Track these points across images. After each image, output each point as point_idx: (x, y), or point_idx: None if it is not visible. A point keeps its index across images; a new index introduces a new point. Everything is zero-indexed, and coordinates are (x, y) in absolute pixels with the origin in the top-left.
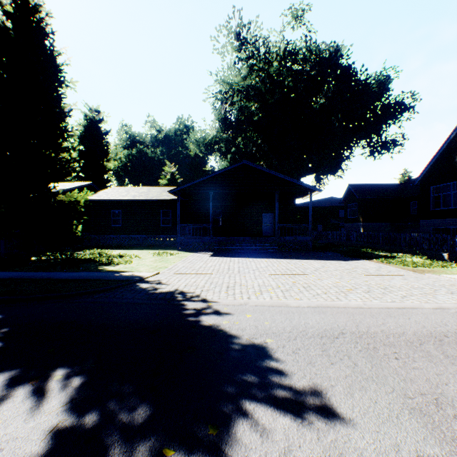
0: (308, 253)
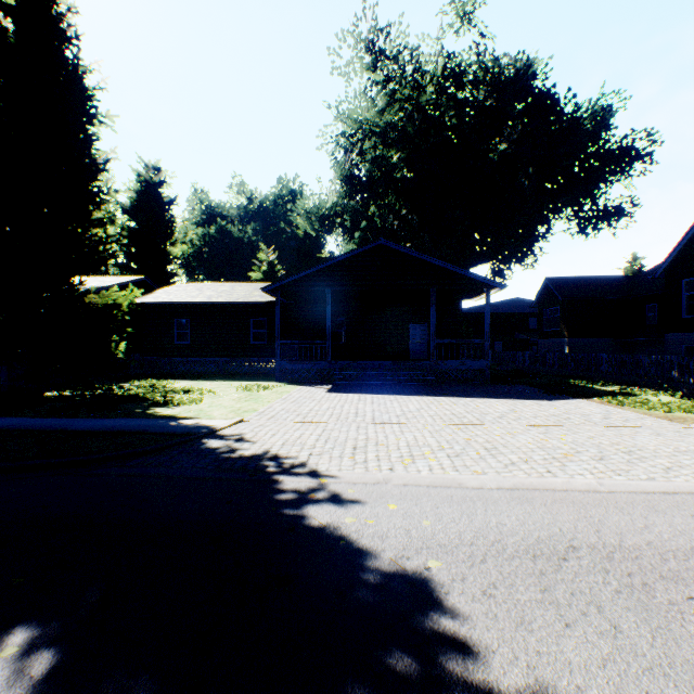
0: (484, 386)
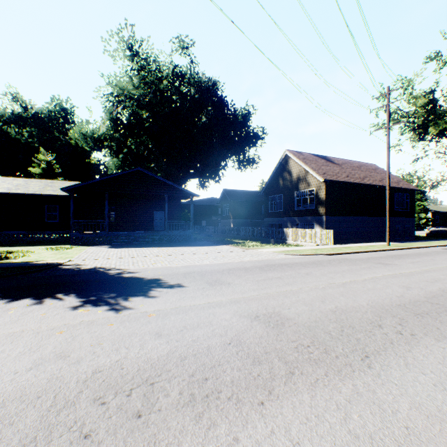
0: (190, 242)
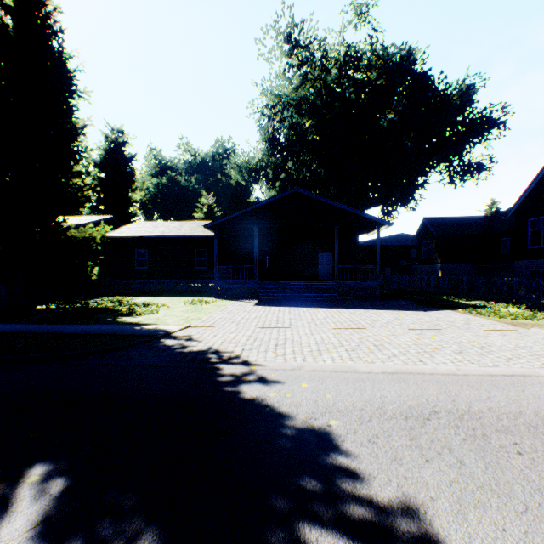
0: (376, 301)
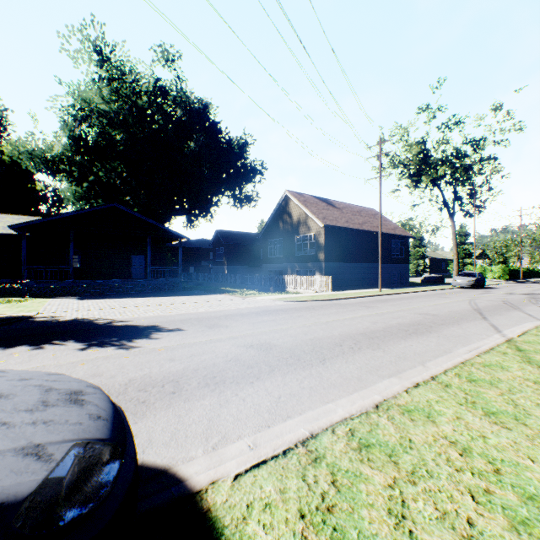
0: (179, 292)
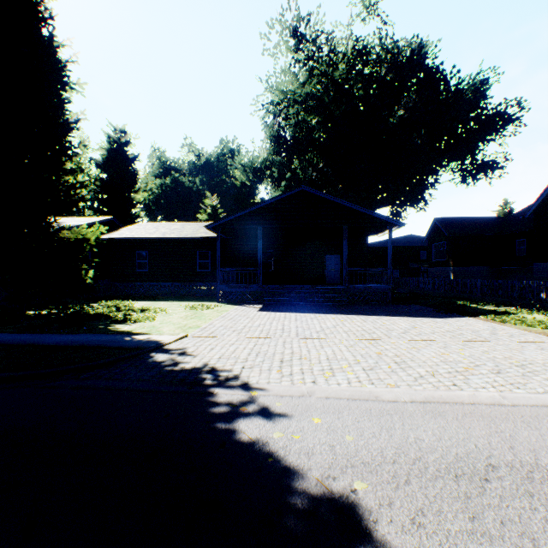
0: (387, 306)
